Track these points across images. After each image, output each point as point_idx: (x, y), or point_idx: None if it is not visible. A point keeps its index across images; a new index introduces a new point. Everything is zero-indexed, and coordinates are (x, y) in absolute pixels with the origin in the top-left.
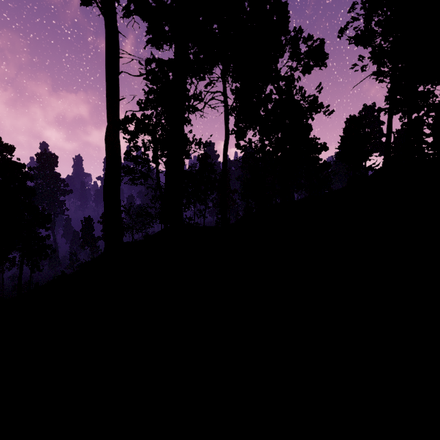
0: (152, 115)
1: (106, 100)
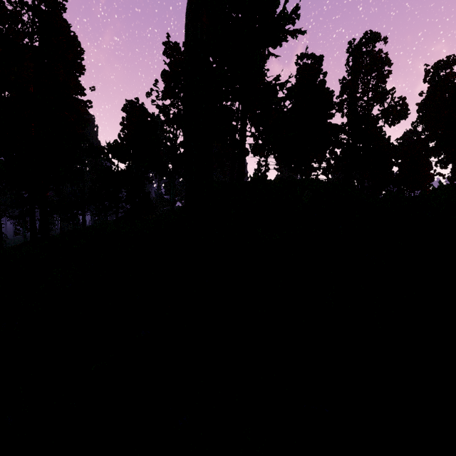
0: None
1: None
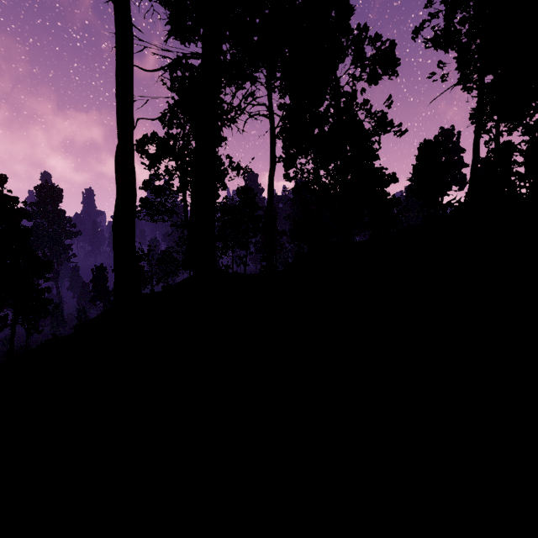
0: (179, 135)
1: (117, 110)
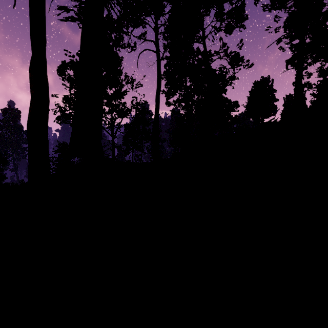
0: None
1: (30, 29)
